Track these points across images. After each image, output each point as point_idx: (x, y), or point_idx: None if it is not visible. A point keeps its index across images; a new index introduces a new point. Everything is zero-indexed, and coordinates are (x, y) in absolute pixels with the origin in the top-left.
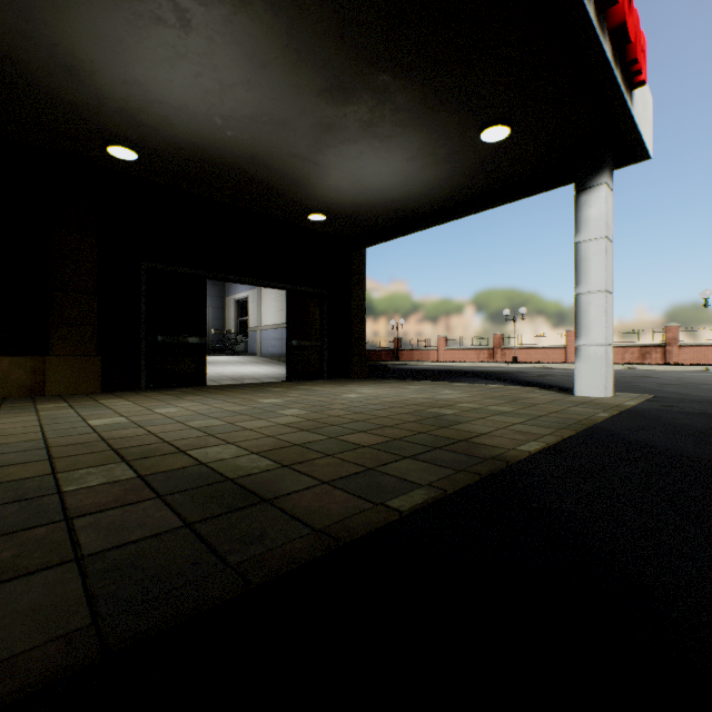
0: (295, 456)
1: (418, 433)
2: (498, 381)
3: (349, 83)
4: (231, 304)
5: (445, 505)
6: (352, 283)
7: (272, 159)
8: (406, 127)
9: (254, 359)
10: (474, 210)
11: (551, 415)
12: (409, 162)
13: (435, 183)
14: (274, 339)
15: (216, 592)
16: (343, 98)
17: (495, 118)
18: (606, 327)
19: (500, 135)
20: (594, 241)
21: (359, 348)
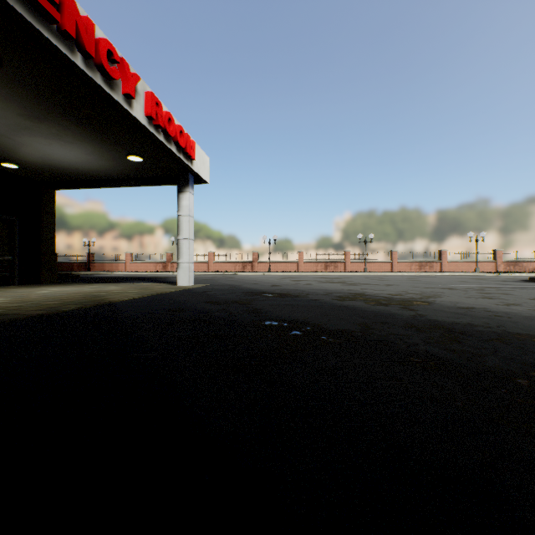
0: (16, 308)
1: (82, 300)
2: (152, 281)
3: (43, 118)
4: None
5: (81, 310)
6: (43, 214)
7: None
8: (83, 142)
9: None
10: (134, 185)
11: (151, 292)
12: (87, 155)
13: (107, 167)
14: None
15: (8, 320)
16: (38, 121)
17: (135, 152)
18: (190, 255)
19: (138, 159)
20: (185, 216)
21: (50, 262)
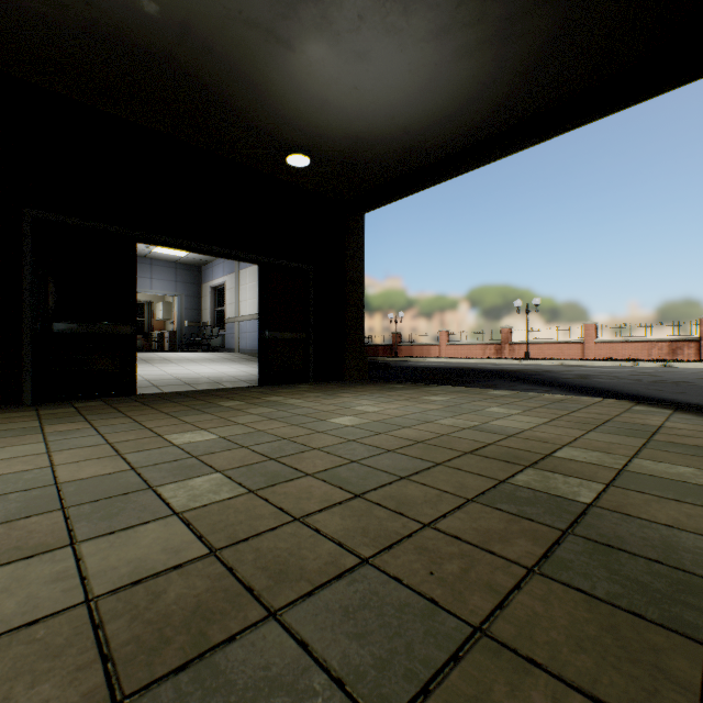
0: None
1: None
2: (542, 385)
3: None
4: (208, 292)
5: None
6: (346, 258)
7: (215, 33)
8: None
9: (228, 356)
10: (521, 144)
11: None
12: (438, 42)
13: (471, 91)
14: (253, 332)
15: None
16: None
17: None
18: None
19: None
20: None
21: (356, 342)
